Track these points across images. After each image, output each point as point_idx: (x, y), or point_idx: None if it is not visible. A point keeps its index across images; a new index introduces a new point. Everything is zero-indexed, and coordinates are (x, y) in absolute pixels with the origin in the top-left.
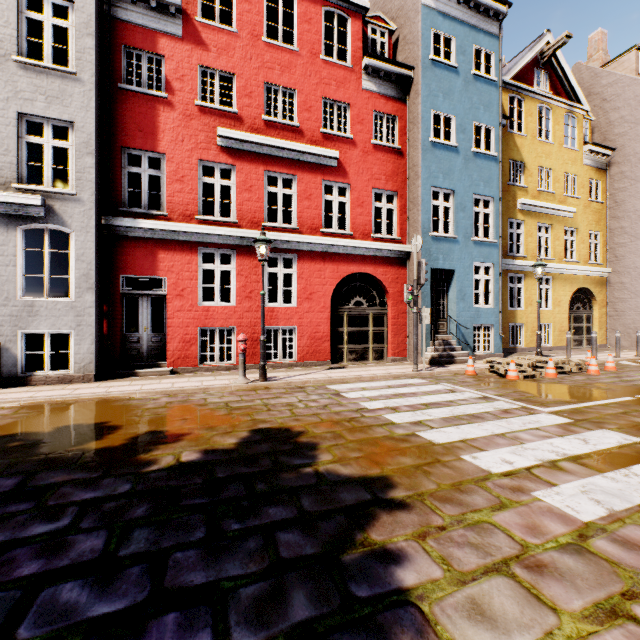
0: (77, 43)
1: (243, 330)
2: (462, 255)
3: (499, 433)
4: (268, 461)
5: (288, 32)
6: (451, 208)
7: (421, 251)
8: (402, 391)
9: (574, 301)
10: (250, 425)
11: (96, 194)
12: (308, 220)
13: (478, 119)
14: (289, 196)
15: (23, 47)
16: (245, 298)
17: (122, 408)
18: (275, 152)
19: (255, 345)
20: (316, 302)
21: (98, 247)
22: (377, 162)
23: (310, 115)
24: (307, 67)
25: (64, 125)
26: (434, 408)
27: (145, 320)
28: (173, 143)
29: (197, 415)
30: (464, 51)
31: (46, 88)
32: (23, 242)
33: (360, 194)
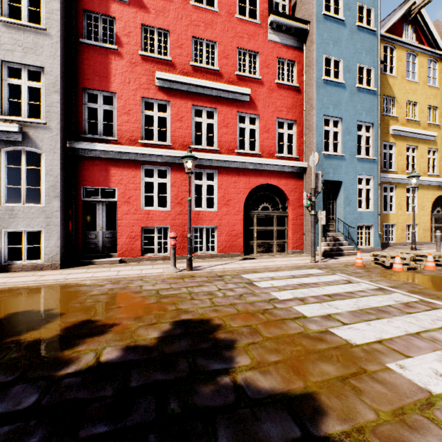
0: (46, 6)
1: (175, 229)
2: (348, 169)
3: (413, 332)
4: (185, 364)
5: (211, 4)
6: (339, 132)
7: (315, 166)
8: (305, 281)
9: (435, 206)
10: (174, 315)
11: (61, 123)
12: (226, 143)
13: (361, 61)
14: (212, 130)
15: (6, 10)
16: (177, 204)
17: (71, 294)
18: (200, 90)
19: (185, 240)
20: (232, 207)
21: (63, 164)
22: (280, 97)
23: (227, 61)
24: (225, 24)
25: (37, 70)
26: (338, 300)
27: (101, 221)
28: (122, 84)
29: (130, 303)
30: (350, 7)
31: (23, 41)
32: (5, 161)
33: (266, 122)
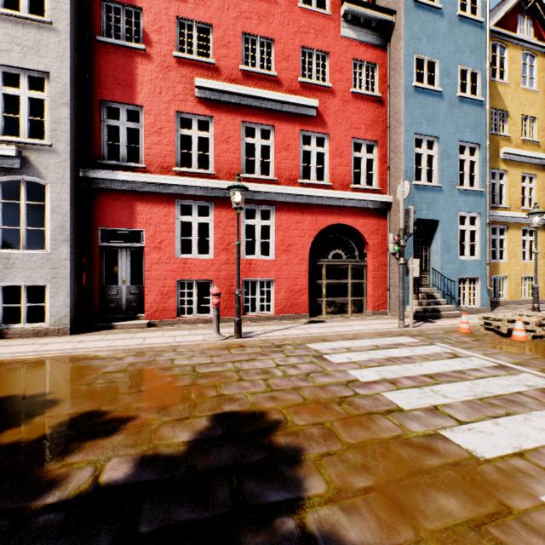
0: None
1: (220, 282)
2: (447, 205)
3: None
4: (226, 491)
5: None
6: (435, 156)
7: (403, 201)
8: (394, 354)
9: None
10: (213, 406)
11: (72, 145)
12: (286, 171)
13: (463, 62)
14: (268, 158)
15: None
16: (222, 250)
17: (78, 371)
18: (252, 102)
19: (232, 298)
20: (294, 254)
21: (74, 199)
22: (356, 111)
23: (288, 64)
24: (285, 16)
25: (40, 76)
26: (445, 383)
27: (124, 272)
28: (151, 95)
29: (155, 385)
30: None
31: (22, 38)
32: None
33: (339, 144)
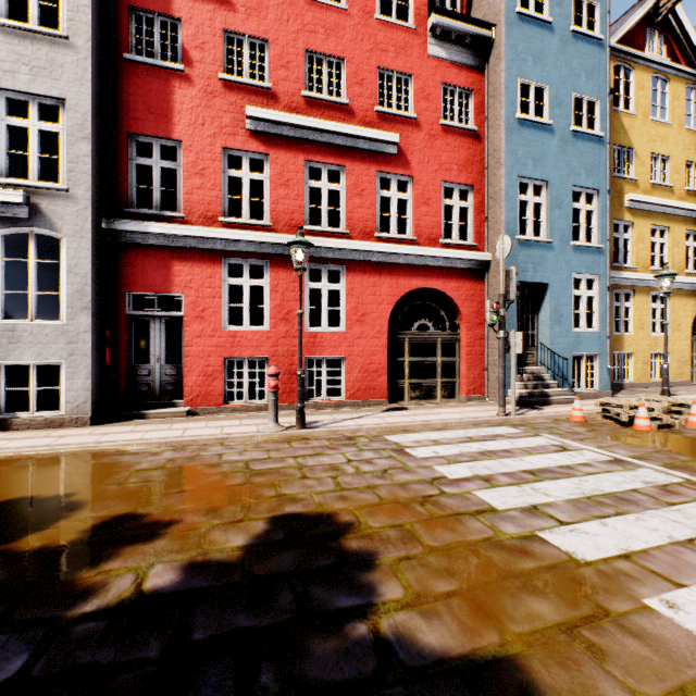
0: None
1: (278, 361)
2: (558, 264)
3: (683, 539)
4: (289, 597)
5: (335, 0)
6: (543, 204)
7: (505, 259)
8: (491, 447)
9: None
10: (272, 507)
11: (93, 189)
12: (360, 222)
13: (579, 89)
14: (337, 204)
15: (3, 6)
16: (281, 320)
17: (105, 468)
18: (318, 137)
19: (293, 379)
20: (370, 325)
21: (96, 256)
22: (447, 148)
23: (362, 90)
24: (358, 29)
25: (53, 103)
26: (548, 480)
27: (157, 348)
28: (191, 127)
29: (201, 484)
30: (560, 2)
31: (31, 57)
32: (3, 250)
33: (425, 189)
